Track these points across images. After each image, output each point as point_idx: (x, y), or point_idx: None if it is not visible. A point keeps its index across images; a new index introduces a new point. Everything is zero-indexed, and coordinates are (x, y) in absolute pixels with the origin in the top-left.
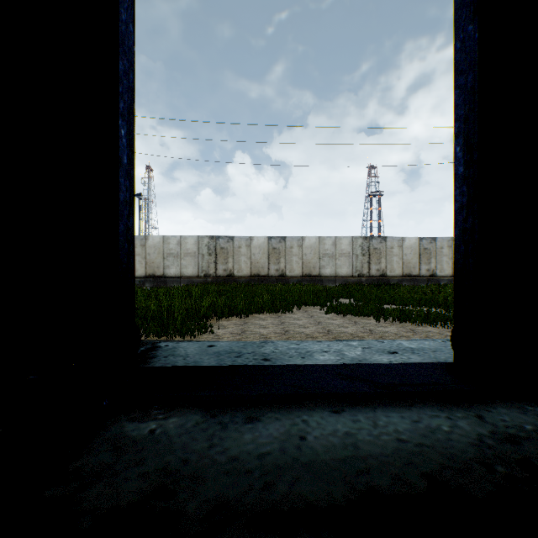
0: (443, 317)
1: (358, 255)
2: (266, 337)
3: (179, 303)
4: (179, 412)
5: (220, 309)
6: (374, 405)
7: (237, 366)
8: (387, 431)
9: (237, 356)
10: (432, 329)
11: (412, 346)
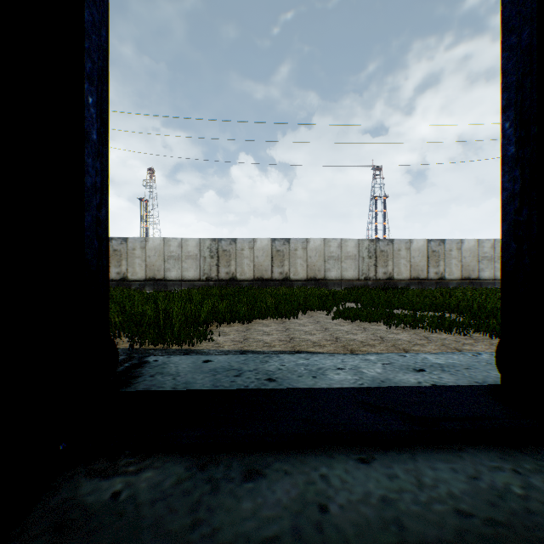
0: (458, 323)
1: (364, 258)
2: (269, 345)
3: (178, 307)
4: (157, 461)
5: (221, 315)
6: (412, 449)
7: (236, 391)
8: (439, 496)
9: (236, 374)
10: (447, 337)
11: (439, 362)
